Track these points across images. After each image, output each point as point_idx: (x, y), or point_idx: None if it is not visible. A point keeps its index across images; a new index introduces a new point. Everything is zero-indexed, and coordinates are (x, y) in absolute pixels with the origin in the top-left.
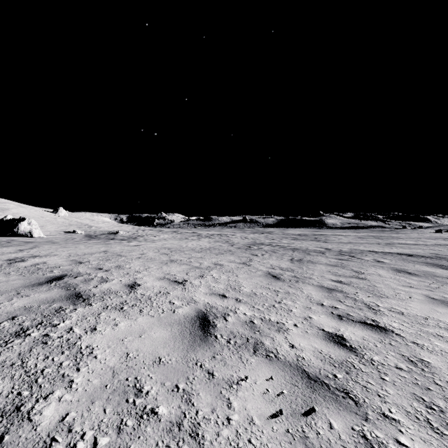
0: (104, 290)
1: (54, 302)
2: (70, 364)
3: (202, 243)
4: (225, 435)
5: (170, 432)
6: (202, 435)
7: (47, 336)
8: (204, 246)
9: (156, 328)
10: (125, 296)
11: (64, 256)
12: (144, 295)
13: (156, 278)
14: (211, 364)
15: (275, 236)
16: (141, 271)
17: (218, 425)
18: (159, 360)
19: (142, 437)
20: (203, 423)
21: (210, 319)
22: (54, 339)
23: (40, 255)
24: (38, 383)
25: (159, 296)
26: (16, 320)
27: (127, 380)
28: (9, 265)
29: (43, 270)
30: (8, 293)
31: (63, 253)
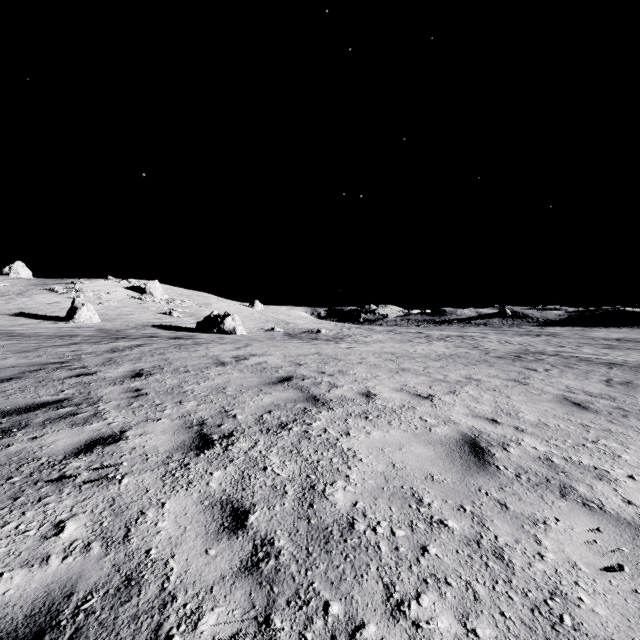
0: (338, 396)
1: (296, 402)
2: (339, 461)
3: (436, 348)
4: (540, 568)
5: (468, 546)
6: (509, 559)
7: (307, 432)
8: (442, 353)
9: (415, 444)
10: (364, 405)
11: (280, 356)
12: (385, 406)
13: (392, 389)
14: (500, 495)
15: (565, 342)
16: (369, 379)
17: (527, 556)
18: (431, 477)
19: (438, 540)
20: (506, 549)
21: (482, 446)
22: (315, 436)
23: (257, 354)
24: (319, 471)
25: (405, 410)
26: (273, 414)
27: (402, 488)
28: (237, 363)
29: (269, 370)
30: (253, 389)
31: (277, 353)
